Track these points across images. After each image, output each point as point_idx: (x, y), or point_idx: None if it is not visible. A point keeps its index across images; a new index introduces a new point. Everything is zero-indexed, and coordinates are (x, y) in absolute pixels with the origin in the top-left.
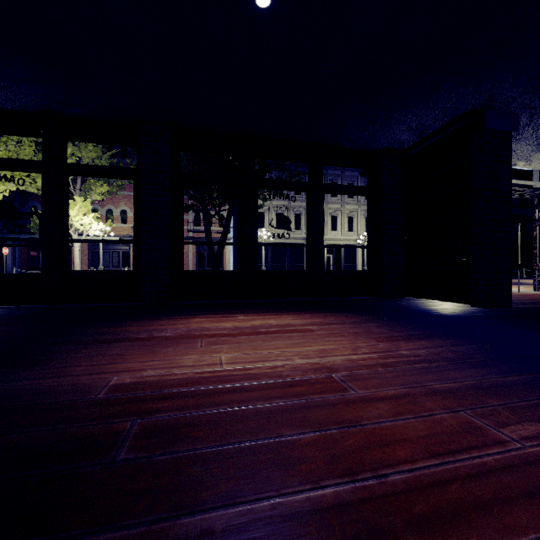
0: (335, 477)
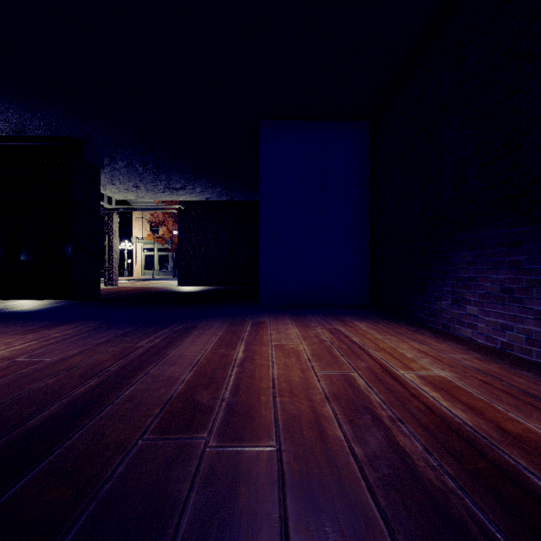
0: (89, 380)
